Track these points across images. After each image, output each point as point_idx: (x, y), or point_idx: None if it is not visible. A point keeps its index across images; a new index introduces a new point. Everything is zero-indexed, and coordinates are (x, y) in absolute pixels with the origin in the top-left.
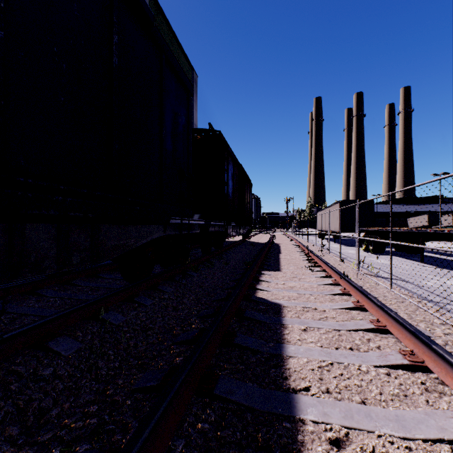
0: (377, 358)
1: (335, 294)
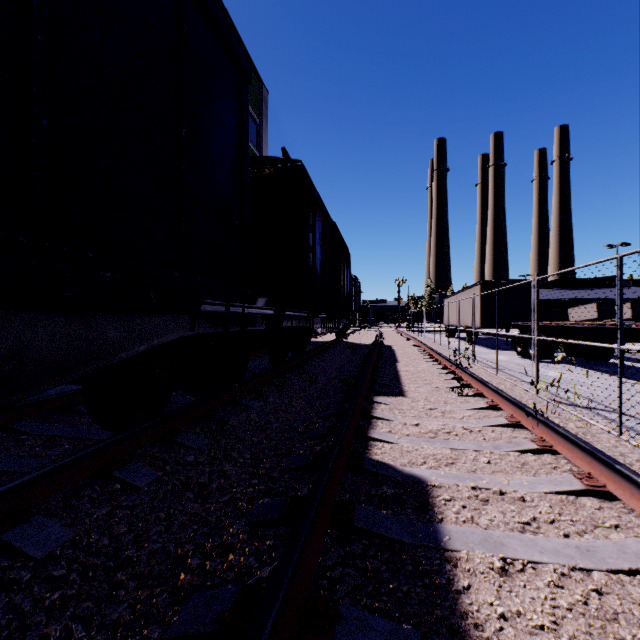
0: None
1: (526, 451)
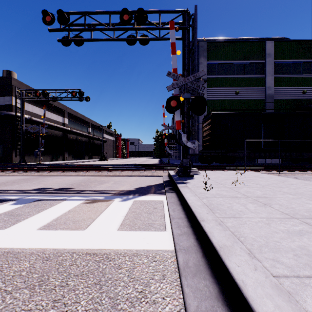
0: None
1: None
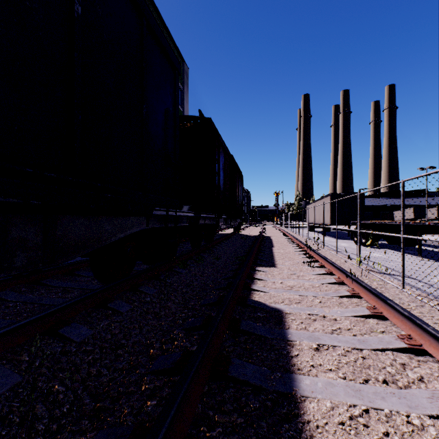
0: (429, 401)
1: (343, 296)
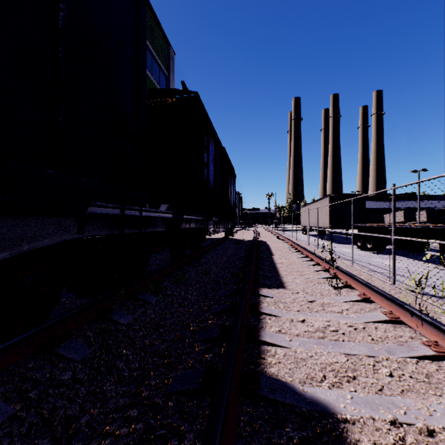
0: None
1: (423, 358)
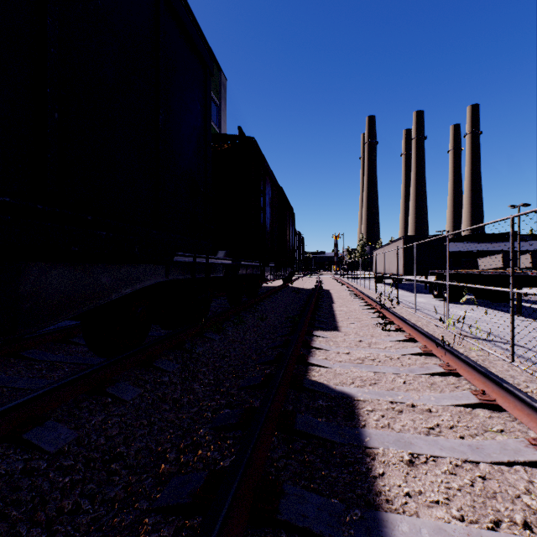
0: None
1: (434, 374)
